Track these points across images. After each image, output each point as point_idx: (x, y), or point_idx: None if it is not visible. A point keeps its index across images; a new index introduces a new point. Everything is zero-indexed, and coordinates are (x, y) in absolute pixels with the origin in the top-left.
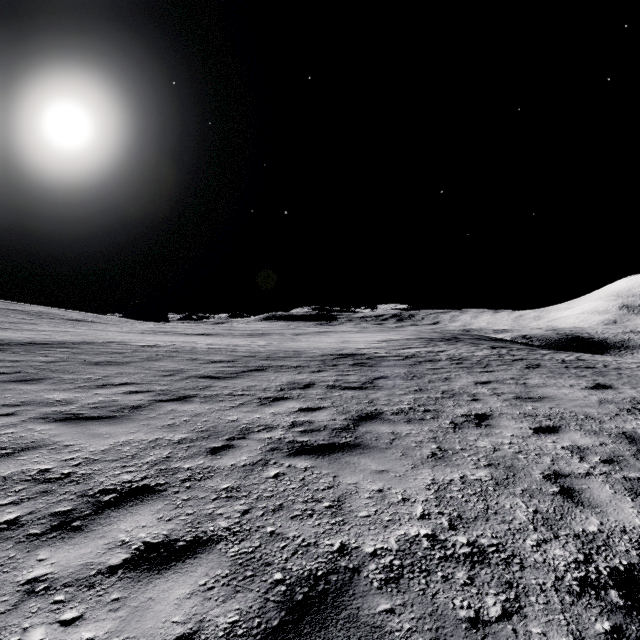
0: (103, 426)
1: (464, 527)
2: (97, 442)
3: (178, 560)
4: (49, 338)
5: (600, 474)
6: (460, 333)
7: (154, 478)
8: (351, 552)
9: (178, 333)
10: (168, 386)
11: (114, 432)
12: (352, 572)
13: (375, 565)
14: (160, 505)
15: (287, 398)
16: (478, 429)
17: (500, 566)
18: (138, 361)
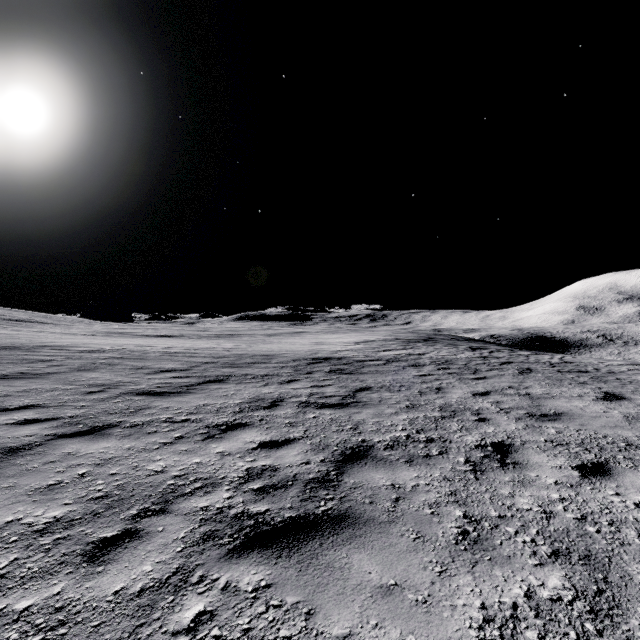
0: None
1: None
2: None
3: None
4: None
5: None
6: (434, 333)
7: None
8: None
9: (136, 335)
10: (86, 409)
11: None
12: None
13: None
14: None
15: (245, 425)
16: (506, 472)
17: None
18: (64, 372)
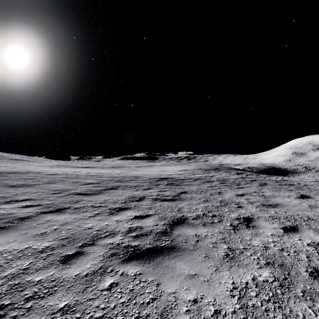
0: None
1: None
2: None
3: None
4: None
5: None
6: (219, 166)
7: (1, 297)
8: None
9: (73, 166)
10: (53, 201)
11: None
12: None
13: None
14: None
15: (127, 208)
16: (249, 230)
17: None
18: (41, 184)
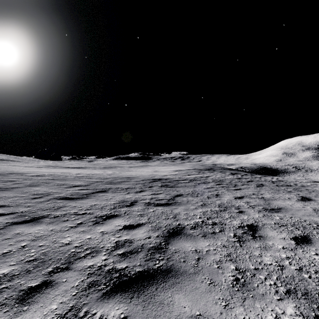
0: None
1: None
2: None
3: None
4: None
5: None
6: (213, 166)
7: None
8: None
9: (62, 167)
10: (30, 208)
11: None
12: None
13: None
14: None
15: (116, 216)
16: (256, 242)
17: None
18: (21, 187)
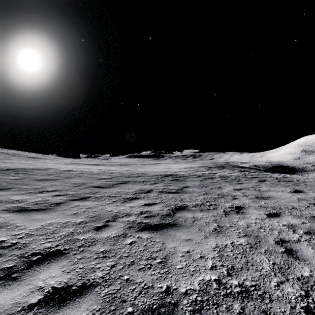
0: (39, 214)
1: (235, 274)
2: (34, 224)
3: (71, 299)
4: (17, 166)
5: (305, 240)
6: (224, 164)
7: (63, 245)
8: (172, 292)
9: (84, 164)
10: (76, 192)
11: (44, 218)
12: (173, 306)
13: (186, 301)
14: (64, 262)
15: (138, 198)
16: (238, 215)
17: (258, 300)
18: (62, 178)
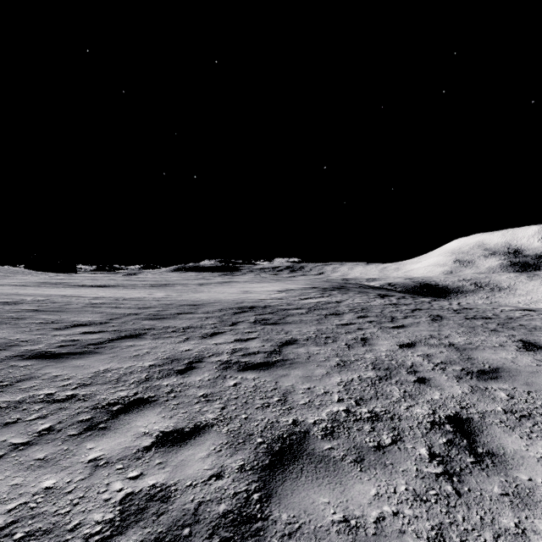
0: None
1: None
2: None
3: None
4: None
5: None
6: (345, 282)
7: None
8: None
9: (71, 285)
10: None
11: None
12: None
13: None
14: None
15: (147, 402)
16: (489, 474)
17: None
18: None
